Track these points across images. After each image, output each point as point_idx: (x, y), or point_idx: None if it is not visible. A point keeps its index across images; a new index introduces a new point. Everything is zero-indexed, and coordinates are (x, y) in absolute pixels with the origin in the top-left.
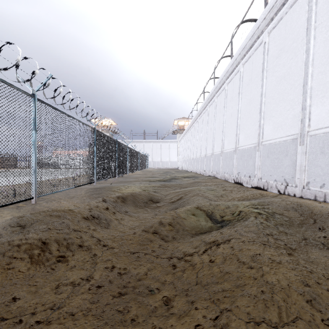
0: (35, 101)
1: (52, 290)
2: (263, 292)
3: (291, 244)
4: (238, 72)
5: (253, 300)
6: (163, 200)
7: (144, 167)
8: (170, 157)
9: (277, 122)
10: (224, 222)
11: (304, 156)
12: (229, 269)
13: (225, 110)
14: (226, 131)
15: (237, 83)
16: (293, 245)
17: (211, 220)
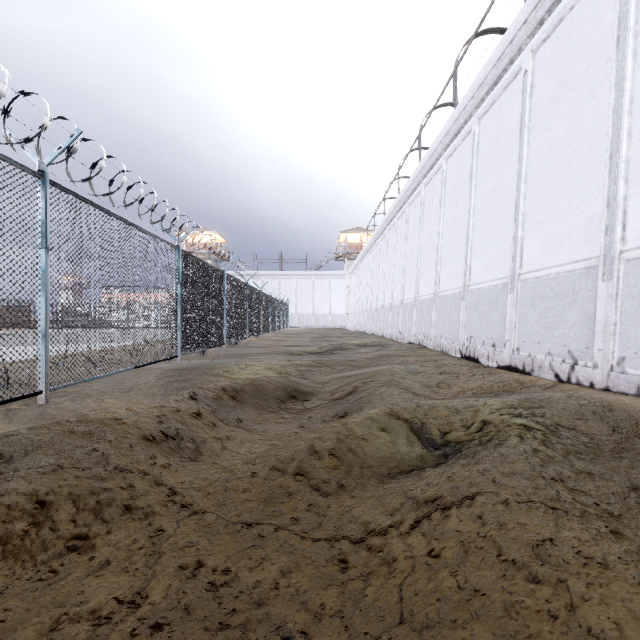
0: (45, 185)
1: (38, 638)
2: None
3: (607, 502)
4: (469, 135)
5: None
6: (318, 395)
7: (281, 326)
8: (331, 306)
9: (553, 234)
10: (449, 446)
11: (613, 303)
12: (479, 580)
13: (443, 212)
14: (445, 253)
15: (467, 157)
16: (613, 505)
17: (421, 441)
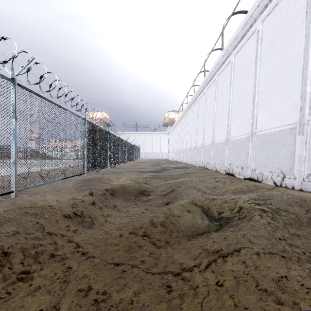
0: (15, 86)
1: None
2: None
3: (309, 251)
4: (229, 63)
5: None
6: (155, 193)
7: (136, 158)
8: (161, 148)
9: (272, 112)
10: (223, 220)
11: (304, 146)
12: (247, 301)
13: (216, 102)
14: (217, 122)
15: (228, 74)
16: None
17: (208, 217)
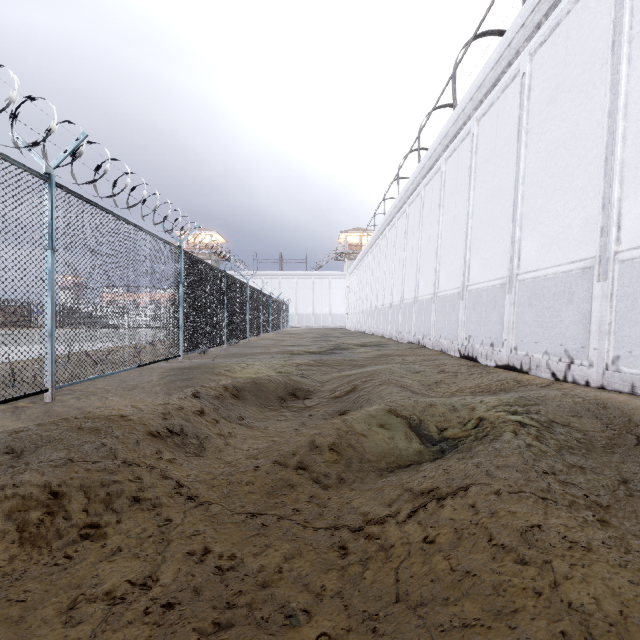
0: (51, 188)
1: (58, 616)
2: (567, 637)
3: (597, 494)
4: (468, 136)
5: None
6: (318, 393)
7: (281, 326)
8: (331, 306)
9: (550, 235)
10: (446, 442)
11: (608, 303)
12: (470, 563)
13: (442, 213)
14: (444, 254)
15: (466, 158)
16: (602, 497)
17: (419, 437)
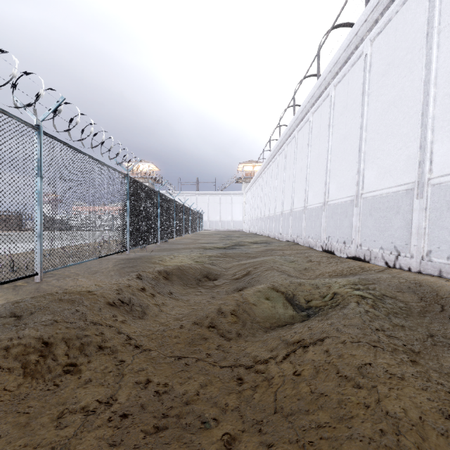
0: (40, 135)
1: (51, 422)
2: (384, 432)
3: (412, 344)
4: (328, 97)
5: (368, 447)
6: (224, 276)
7: (197, 229)
8: (233, 215)
9: (384, 166)
10: (311, 309)
11: (424, 214)
12: (324, 387)
13: (310, 150)
14: (311, 179)
15: (327, 112)
16: (415, 346)
17: (292, 306)
